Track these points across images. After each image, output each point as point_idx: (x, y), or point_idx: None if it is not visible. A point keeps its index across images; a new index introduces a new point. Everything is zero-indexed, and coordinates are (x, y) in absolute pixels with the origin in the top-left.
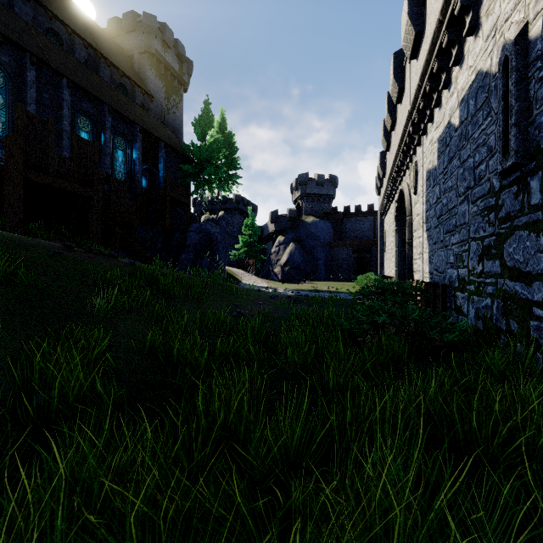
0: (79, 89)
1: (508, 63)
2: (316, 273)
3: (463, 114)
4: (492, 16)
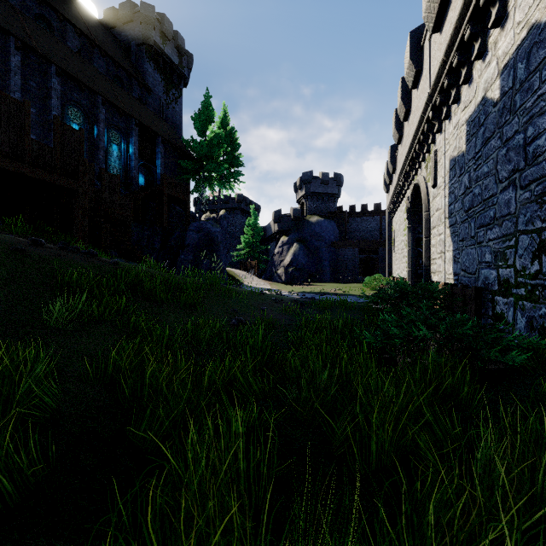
0: (70, 78)
1: None
2: (321, 275)
3: (507, 84)
4: None
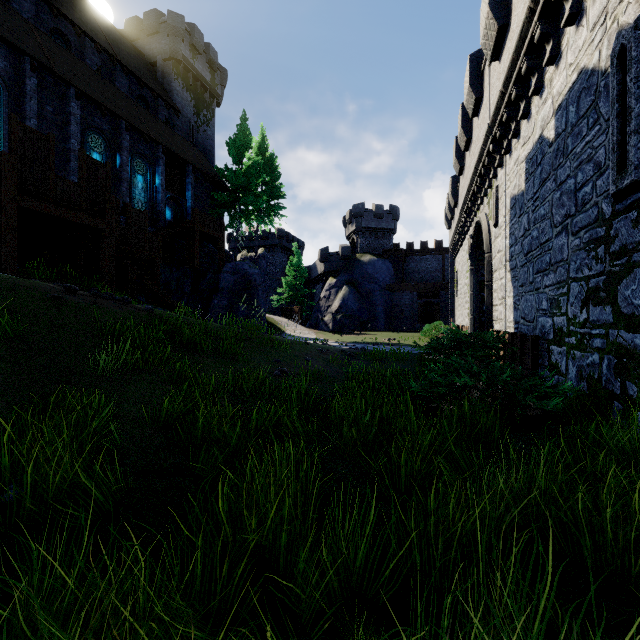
0: (90, 101)
1: (625, 54)
2: (374, 322)
3: (560, 125)
4: None
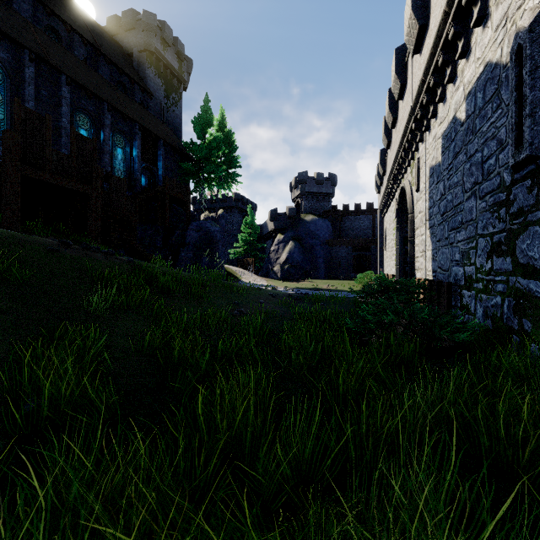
0: (78, 86)
1: (521, 51)
2: (316, 271)
3: (470, 108)
4: (502, 5)
